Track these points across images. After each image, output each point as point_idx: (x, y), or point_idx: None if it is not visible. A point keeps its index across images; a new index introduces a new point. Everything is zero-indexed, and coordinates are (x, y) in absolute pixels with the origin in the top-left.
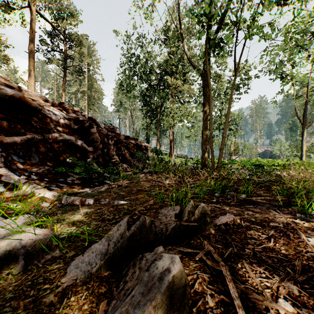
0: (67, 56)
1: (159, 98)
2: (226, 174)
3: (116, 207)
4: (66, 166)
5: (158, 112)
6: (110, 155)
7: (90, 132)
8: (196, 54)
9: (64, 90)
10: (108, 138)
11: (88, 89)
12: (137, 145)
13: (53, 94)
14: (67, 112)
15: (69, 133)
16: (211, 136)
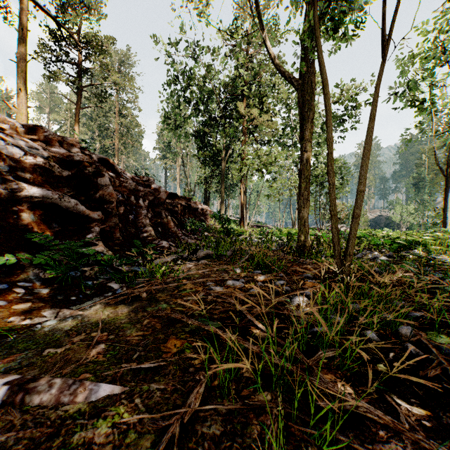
0: (82, 70)
1: (224, 137)
2: (358, 266)
3: (65, 436)
4: (32, 252)
5: (222, 157)
6: (139, 225)
7: (97, 183)
8: None
9: (77, 122)
10: (138, 196)
11: (117, 124)
12: (189, 208)
13: (66, 132)
14: (49, 144)
15: (49, 184)
16: (334, 189)
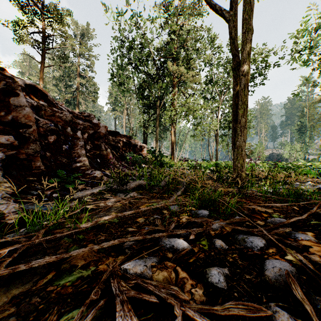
0: (46, 37)
1: (158, 90)
2: None
3: None
4: None
5: (157, 106)
6: (73, 155)
7: (9, 103)
8: (203, 36)
9: (42, 77)
10: (76, 129)
11: (78, 83)
12: (129, 144)
13: None
14: None
15: None
16: None
